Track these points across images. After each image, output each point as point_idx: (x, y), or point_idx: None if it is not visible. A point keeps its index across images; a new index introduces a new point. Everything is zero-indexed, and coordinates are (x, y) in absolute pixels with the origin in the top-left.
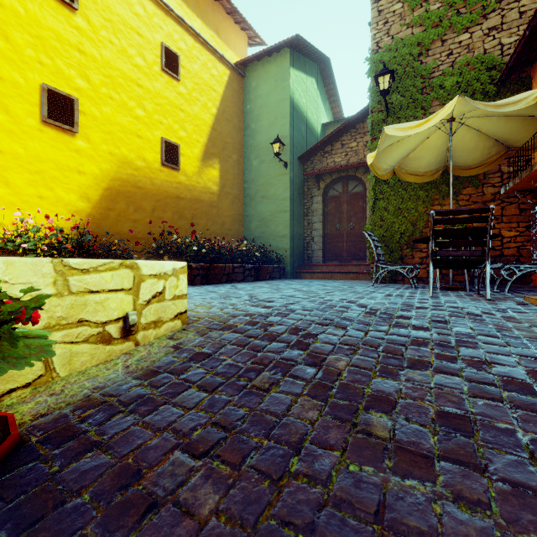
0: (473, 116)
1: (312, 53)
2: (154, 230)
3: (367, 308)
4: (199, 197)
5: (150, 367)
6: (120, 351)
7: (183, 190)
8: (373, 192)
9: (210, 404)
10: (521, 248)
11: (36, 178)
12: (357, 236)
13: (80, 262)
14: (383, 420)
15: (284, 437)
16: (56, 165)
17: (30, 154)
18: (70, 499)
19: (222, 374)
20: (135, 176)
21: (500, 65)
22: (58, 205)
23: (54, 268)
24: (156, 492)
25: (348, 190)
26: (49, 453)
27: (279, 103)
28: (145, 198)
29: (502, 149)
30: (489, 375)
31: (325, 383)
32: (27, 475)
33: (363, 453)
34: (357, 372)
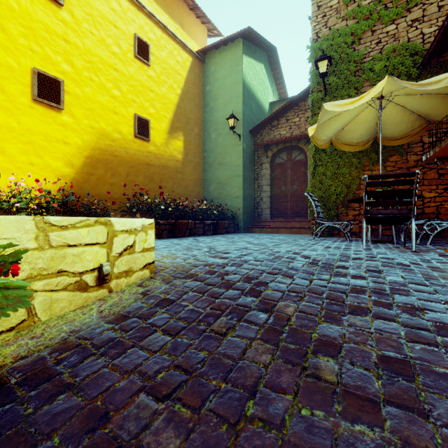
0: (399, 94)
1: (261, 42)
2: (128, 192)
3: (310, 259)
4: (166, 164)
5: (121, 312)
6: (95, 297)
7: (152, 158)
8: (313, 160)
9: (173, 347)
10: (440, 207)
11: (28, 147)
12: (299, 196)
13: (60, 219)
14: (330, 364)
15: (240, 380)
16: (45, 137)
17: (23, 128)
18: (41, 443)
19: (184, 319)
20: (112, 146)
21: (422, 51)
22: (46, 170)
23: (35, 225)
24: (121, 435)
25: (292, 158)
26: (25, 395)
27: (234, 85)
28: (120, 165)
29: (423, 123)
30: (423, 321)
31: (276, 327)
32: (3, 417)
33: (314, 397)
34: (304, 317)
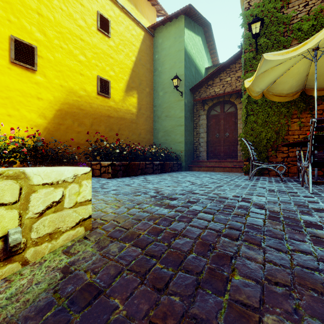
0: None
1: (199, 19)
2: (92, 138)
3: (266, 210)
4: (123, 116)
5: (15, 316)
6: None
7: (112, 112)
8: (246, 110)
9: None
10: None
11: (6, 102)
12: (230, 141)
13: None
14: None
15: None
16: (21, 93)
17: (1, 85)
18: None
19: None
20: (79, 101)
21: None
22: (22, 121)
23: None
24: None
25: (224, 111)
26: None
27: (177, 52)
28: (86, 116)
29: None
30: None
31: None
32: None
33: None
34: None
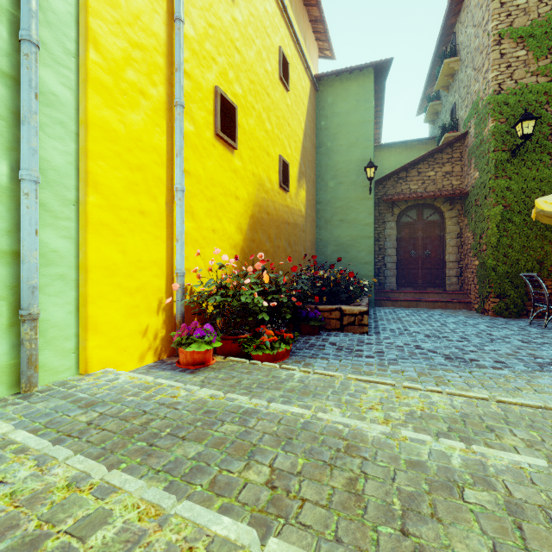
0: None
1: (382, 75)
2: (275, 261)
3: None
4: (296, 221)
5: None
6: None
7: (289, 214)
8: (496, 229)
9: None
10: None
11: (210, 206)
12: (433, 263)
13: None
14: None
15: None
16: (222, 189)
17: (207, 176)
18: None
19: None
20: (265, 200)
21: None
22: (223, 239)
23: None
24: None
25: (423, 218)
26: None
27: (362, 124)
28: (270, 225)
29: None
30: None
31: None
32: None
33: None
34: None
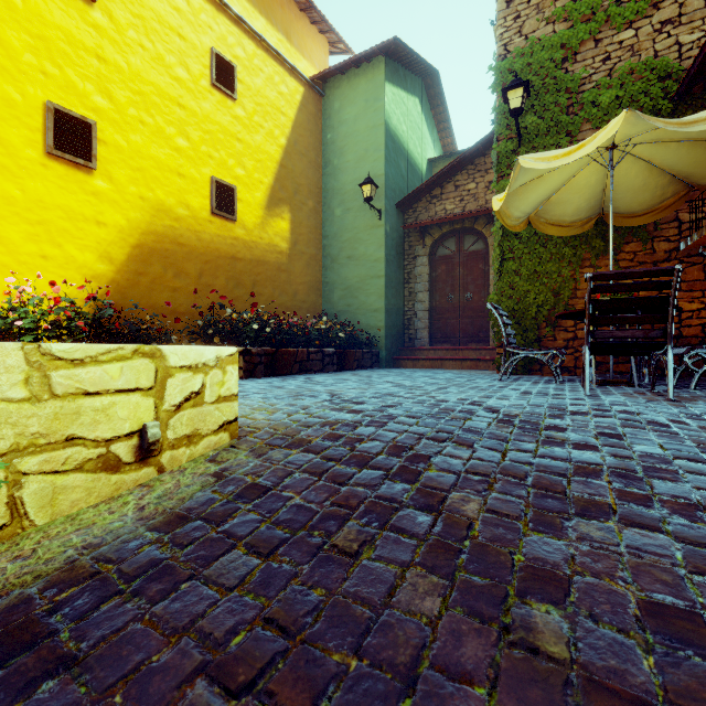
0: (643, 141)
1: (415, 63)
2: (202, 302)
3: (500, 413)
4: (262, 258)
5: (176, 508)
6: (134, 481)
7: (240, 248)
8: (500, 250)
9: (263, 579)
10: None
11: (38, 230)
12: (475, 310)
13: (70, 348)
14: (554, 620)
15: (385, 653)
16: (66, 213)
17: (30, 198)
18: None
19: (286, 524)
20: (175, 229)
21: (678, 72)
22: (68, 267)
23: (25, 359)
24: None
25: (464, 248)
26: None
27: (371, 131)
28: (189, 259)
29: (681, 189)
30: None
31: (449, 542)
32: None
33: (528, 693)
34: (497, 522)
